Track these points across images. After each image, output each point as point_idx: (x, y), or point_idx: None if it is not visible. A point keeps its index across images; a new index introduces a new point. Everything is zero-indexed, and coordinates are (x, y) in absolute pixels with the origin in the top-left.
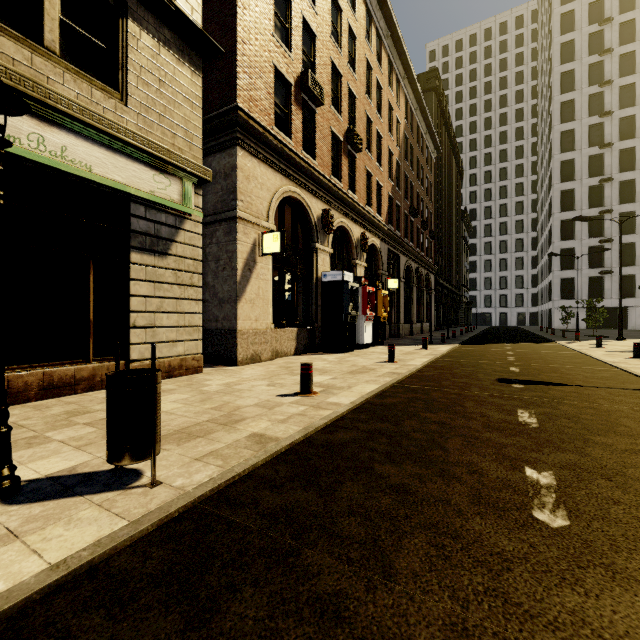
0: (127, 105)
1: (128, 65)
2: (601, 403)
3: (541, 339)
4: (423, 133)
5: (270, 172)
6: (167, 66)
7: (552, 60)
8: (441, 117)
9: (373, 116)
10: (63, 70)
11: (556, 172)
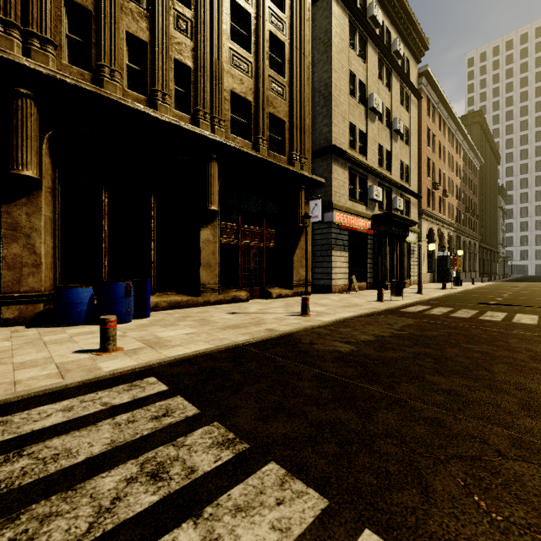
0: None
1: (410, 212)
2: (538, 289)
3: None
4: (472, 159)
5: (426, 222)
6: (413, 207)
7: None
8: (482, 134)
9: (450, 175)
10: None
11: None
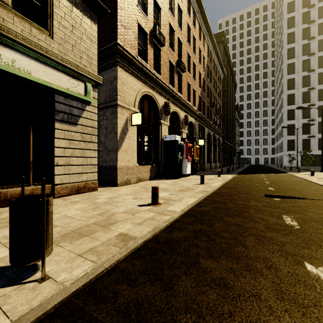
0: (53, 38)
1: (53, 15)
2: None
3: (279, 171)
4: (216, 64)
5: (136, 81)
6: (77, 18)
7: (283, 27)
8: (225, 56)
9: (191, 54)
10: (13, 15)
11: (285, 85)
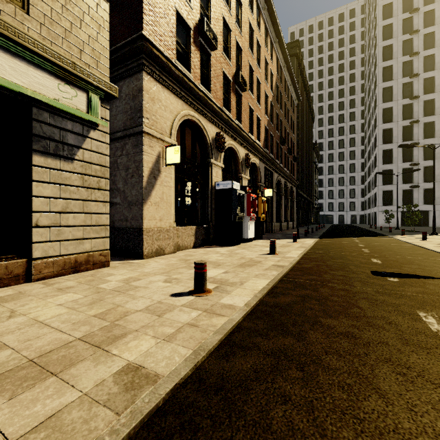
0: (29, 14)
1: None
2: None
3: (375, 234)
4: (288, 85)
5: (173, 97)
6: None
7: (377, 38)
8: (300, 76)
9: (254, 66)
10: None
11: (380, 116)
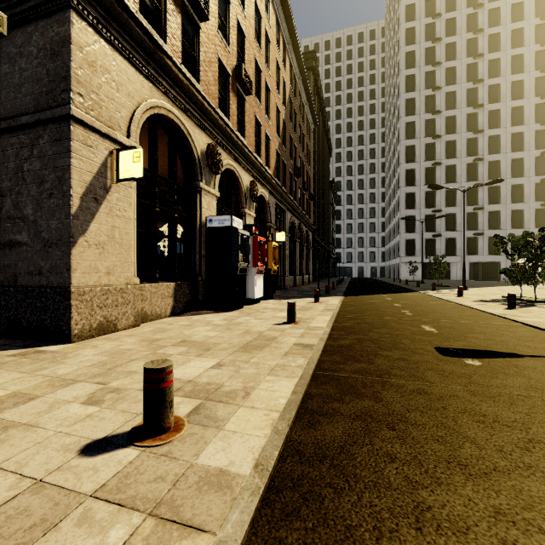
0: None
1: None
2: None
3: (404, 289)
4: (304, 103)
5: (133, 72)
6: None
7: (399, 64)
8: (317, 96)
9: (262, 65)
10: None
11: (402, 154)
